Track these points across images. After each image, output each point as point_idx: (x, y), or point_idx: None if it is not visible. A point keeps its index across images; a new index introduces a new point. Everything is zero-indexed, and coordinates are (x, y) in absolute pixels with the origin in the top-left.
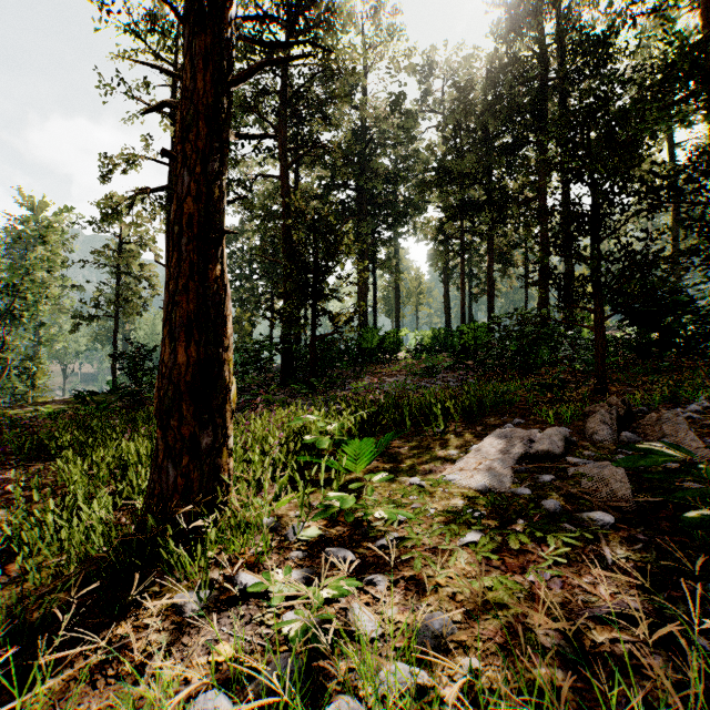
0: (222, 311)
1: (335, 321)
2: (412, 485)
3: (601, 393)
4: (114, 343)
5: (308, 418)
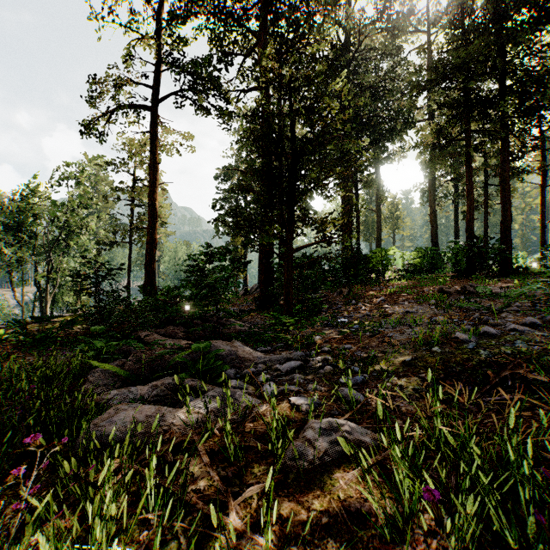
0: None
1: (320, 225)
2: None
3: None
4: (128, 265)
5: None
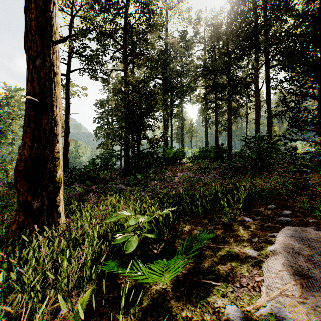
0: None
1: (151, 142)
2: None
3: None
4: None
5: (122, 215)
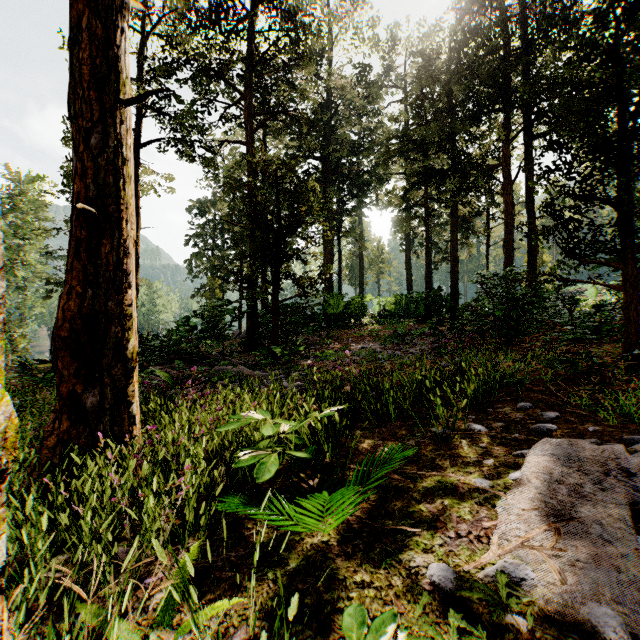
0: None
1: (299, 284)
2: (436, 589)
3: (634, 370)
4: None
5: (250, 419)
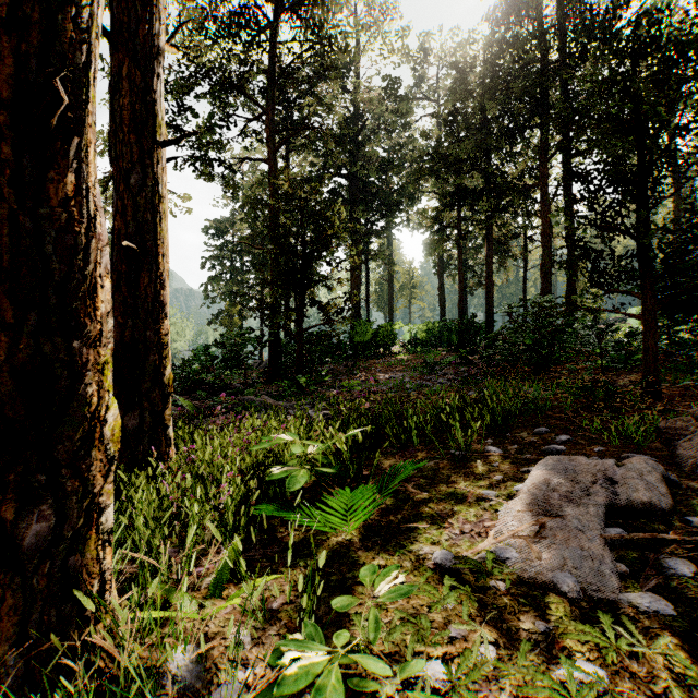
0: (79, 265)
1: (325, 311)
2: (438, 567)
3: (653, 397)
4: None
5: (280, 440)
